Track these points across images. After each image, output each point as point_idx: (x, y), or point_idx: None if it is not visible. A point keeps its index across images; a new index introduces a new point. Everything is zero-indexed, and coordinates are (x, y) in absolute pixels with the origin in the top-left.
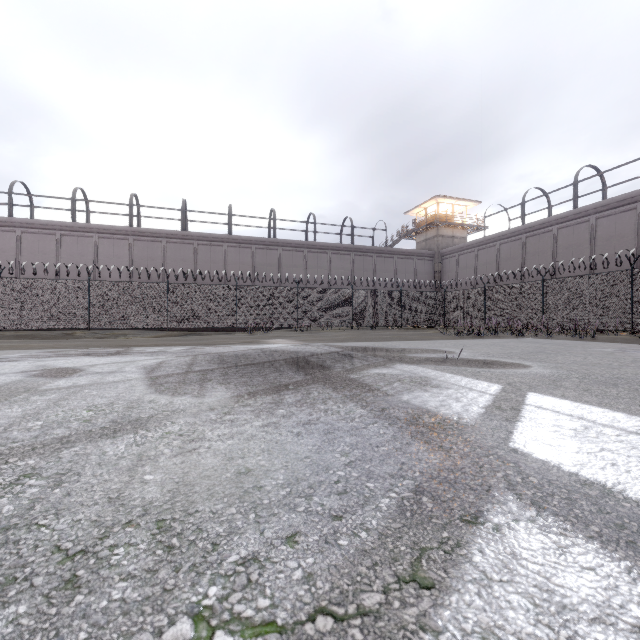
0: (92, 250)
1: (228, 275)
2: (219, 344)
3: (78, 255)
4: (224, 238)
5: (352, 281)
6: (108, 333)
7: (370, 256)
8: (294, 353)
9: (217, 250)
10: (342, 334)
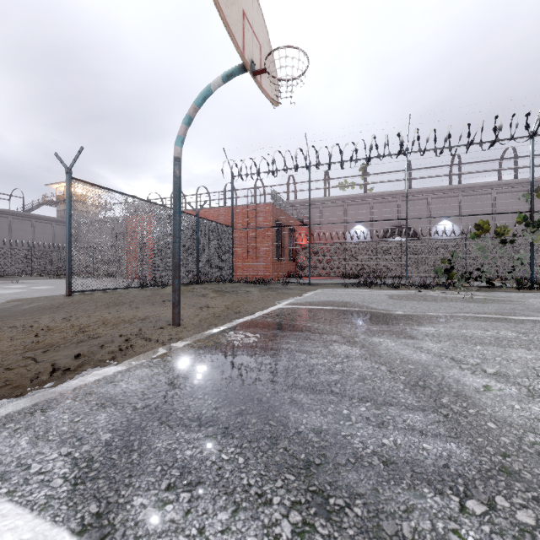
0: None
1: None
2: None
3: None
4: None
5: None
6: None
7: (6, 217)
8: None
9: None
10: None
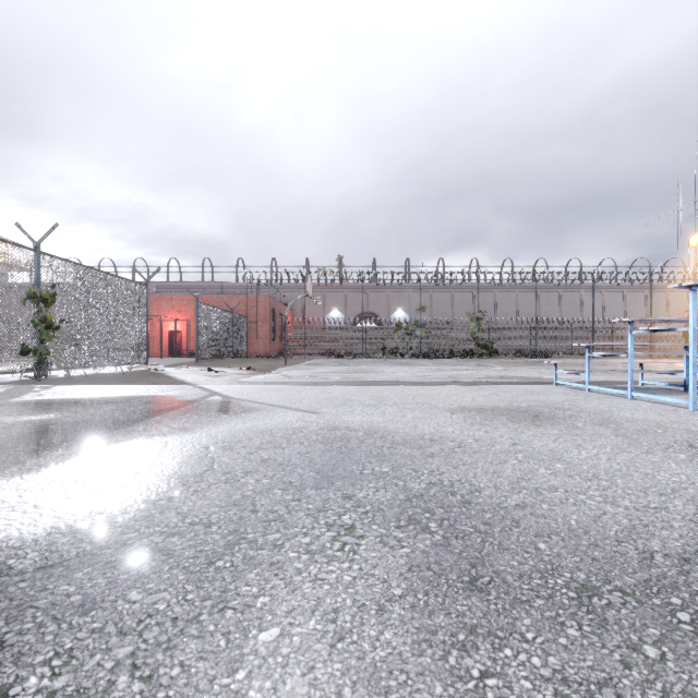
0: None
1: None
2: None
3: None
4: None
5: None
6: None
7: None
8: None
9: None
10: None
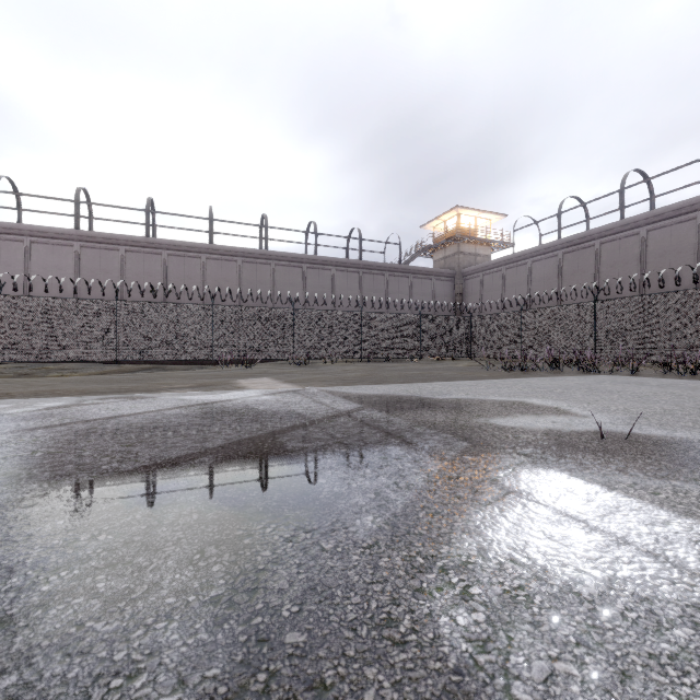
0: (22, 258)
1: (207, 294)
2: (151, 390)
3: (2, 264)
4: (202, 248)
5: (360, 304)
6: (39, 367)
7: (382, 274)
8: (261, 418)
9: (193, 263)
10: (351, 369)
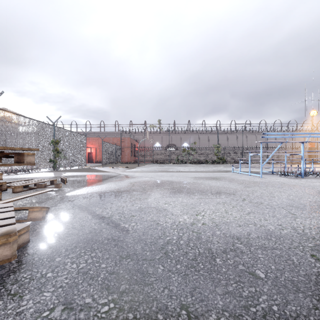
0: None
1: None
2: None
3: None
4: None
5: None
6: None
7: None
8: None
9: None
10: None
